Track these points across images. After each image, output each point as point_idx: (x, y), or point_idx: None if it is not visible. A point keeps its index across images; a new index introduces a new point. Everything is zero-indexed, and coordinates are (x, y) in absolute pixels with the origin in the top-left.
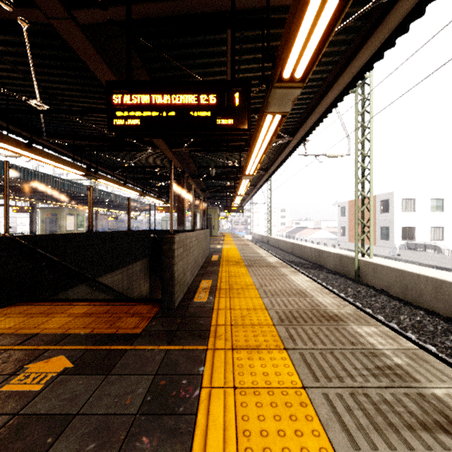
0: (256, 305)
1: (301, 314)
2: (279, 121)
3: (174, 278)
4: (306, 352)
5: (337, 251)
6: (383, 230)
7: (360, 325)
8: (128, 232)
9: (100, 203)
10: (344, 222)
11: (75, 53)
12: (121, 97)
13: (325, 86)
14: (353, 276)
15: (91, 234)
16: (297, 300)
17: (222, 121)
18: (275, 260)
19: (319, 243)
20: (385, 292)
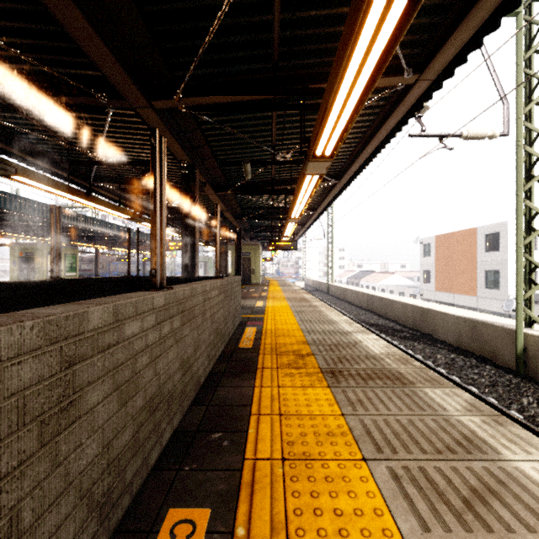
0: None
1: None
2: None
3: None
4: None
5: (458, 311)
6: (489, 275)
7: None
8: (46, 284)
9: (100, 238)
10: (429, 264)
11: None
12: None
13: None
14: (508, 363)
15: None
16: None
17: None
18: (383, 348)
19: (392, 291)
20: None
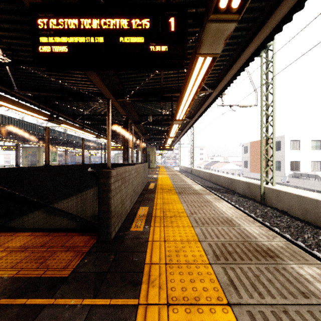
0: (188, 236)
1: (234, 248)
2: (208, 66)
3: (111, 211)
4: (255, 310)
5: (245, 179)
6: (276, 163)
7: (299, 263)
8: (82, 165)
9: (68, 143)
10: (246, 157)
11: (23, 4)
12: (46, 22)
13: (244, 43)
14: (259, 199)
15: (47, 167)
16: (227, 229)
17: (156, 48)
18: (200, 188)
19: (228, 173)
20: (287, 213)
